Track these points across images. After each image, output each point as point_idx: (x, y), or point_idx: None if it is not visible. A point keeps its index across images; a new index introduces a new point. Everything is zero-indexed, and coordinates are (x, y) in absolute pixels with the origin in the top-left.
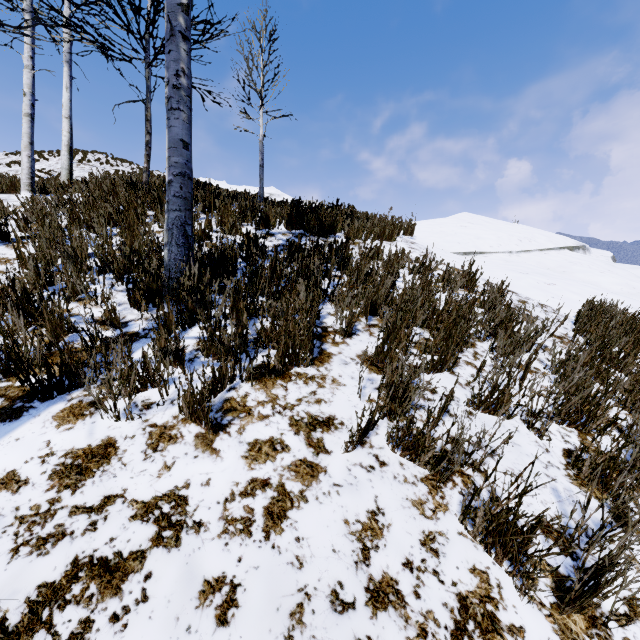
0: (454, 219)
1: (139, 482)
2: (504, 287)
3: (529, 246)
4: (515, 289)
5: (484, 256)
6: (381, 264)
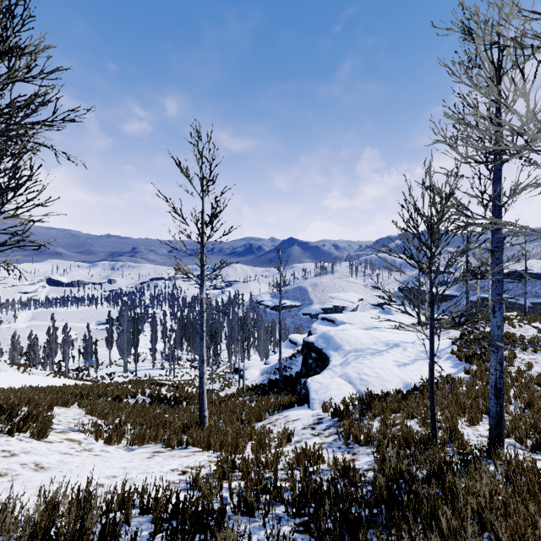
0: None
1: (56, 422)
2: None
3: None
4: None
5: None
6: None
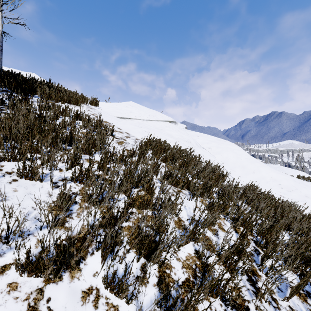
0: (125, 103)
1: None
2: (126, 131)
3: (152, 118)
4: (131, 132)
5: (131, 120)
6: (23, 105)
